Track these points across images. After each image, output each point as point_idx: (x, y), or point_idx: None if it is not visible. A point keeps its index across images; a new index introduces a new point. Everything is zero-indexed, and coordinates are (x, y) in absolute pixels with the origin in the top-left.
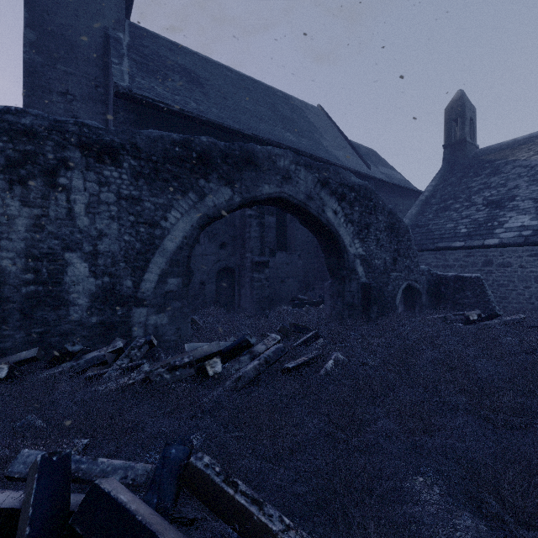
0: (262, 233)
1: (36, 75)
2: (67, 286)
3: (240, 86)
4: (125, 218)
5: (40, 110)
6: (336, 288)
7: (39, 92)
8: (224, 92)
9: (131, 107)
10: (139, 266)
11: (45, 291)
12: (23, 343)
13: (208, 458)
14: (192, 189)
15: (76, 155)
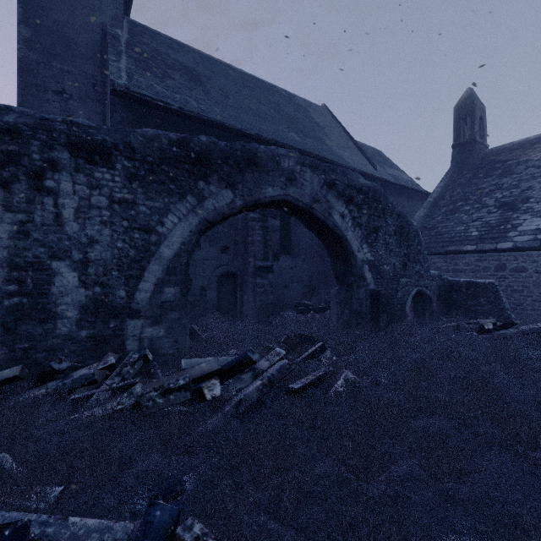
0: (265, 236)
1: (31, 73)
2: (55, 297)
3: (243, 84)
4: (118, 223)
5: (35, 109)
6: (343, 295)
7: (33, 91)
8: (226, 91)
9: (129, 105)
10: (133, 274)
11: (30, 303)
12: (6, 360)
13: (199, 526)
14: (191, 192)
15: (64, 155)
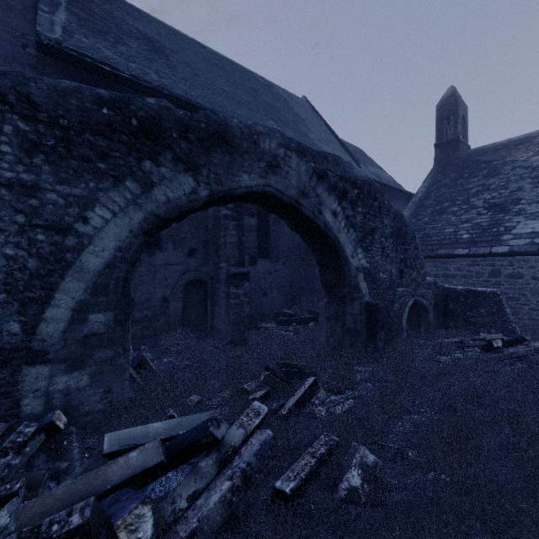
0: (241, 237)
1: None
2: None
3: (216, 65)
4: (7, 217)
5: None
6: (334, 310)
7: None
8: (196, 69)
9: (64, 68)
10: (34, 297)
11: None
12: None
13: None
14: (132, 175)
15: None
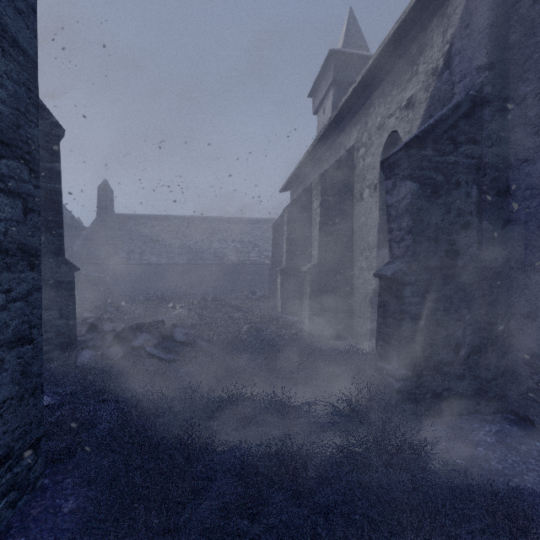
0: None
1: None
2: None
3: None
4: None
5: None
6: None
7: None
8: None
9: None
10: None
11: None
12: None
13: None
14: None
15: None
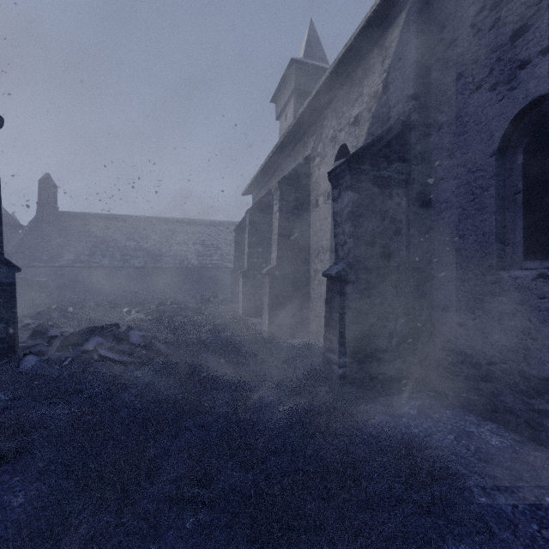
0: None
1: None
2: None
3: None
4: None
5: None
6: None
7: None
8: None
9: None
10: None
11: None
12: None
13: None
14: None
15: None
